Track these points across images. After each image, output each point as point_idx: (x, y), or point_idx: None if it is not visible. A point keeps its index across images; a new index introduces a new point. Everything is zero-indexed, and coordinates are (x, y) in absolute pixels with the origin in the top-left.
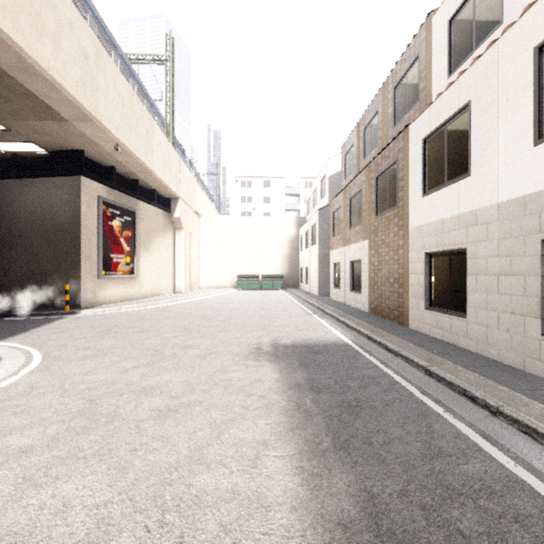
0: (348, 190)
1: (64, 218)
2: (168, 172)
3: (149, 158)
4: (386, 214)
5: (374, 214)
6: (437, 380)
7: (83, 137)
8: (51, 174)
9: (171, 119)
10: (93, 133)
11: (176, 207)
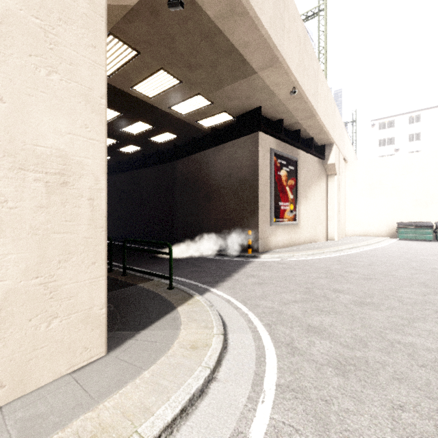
0: None
1: (245, 172)
2: (327, 116)
3: (315, 101)
4: None
5: None
6: None
7: (264, 89)
8: (236, 136)
9: (324, 66)
10: (274, 79)
11: (330, 153)
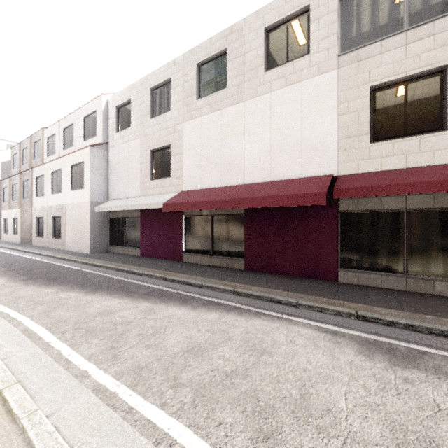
0: (12, 180)
1: None
2: None
3: None
4: (26, 199)
5: (23, 198)
6: (21, 251)
7: None
8: None
9: None
10: None
11: None
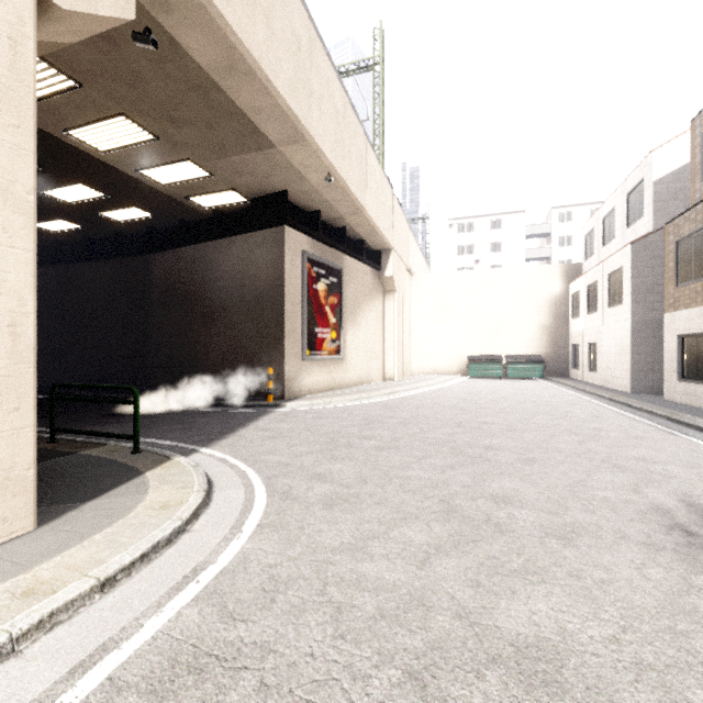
0: None
1: (265, 282)
2: (381, 213)
3: (362, 193)
4: None
5: None
6: None
7: (290, 169)
8: (252, 228)
9: (381, 142)
10: (302, 160)
11: (387, 262)
